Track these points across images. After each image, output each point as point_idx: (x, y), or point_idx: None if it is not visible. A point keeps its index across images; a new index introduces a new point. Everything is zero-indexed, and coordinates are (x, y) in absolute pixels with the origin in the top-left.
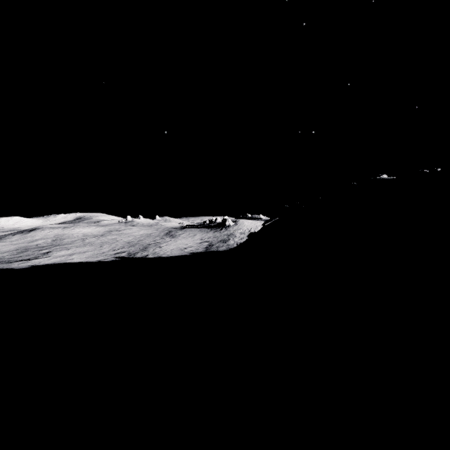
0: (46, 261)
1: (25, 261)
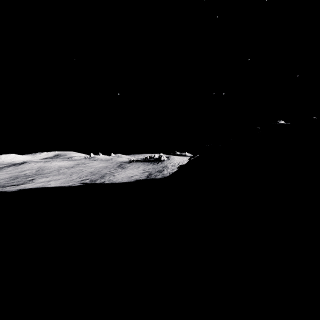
0: (31, 186)
1: (15, 186)
